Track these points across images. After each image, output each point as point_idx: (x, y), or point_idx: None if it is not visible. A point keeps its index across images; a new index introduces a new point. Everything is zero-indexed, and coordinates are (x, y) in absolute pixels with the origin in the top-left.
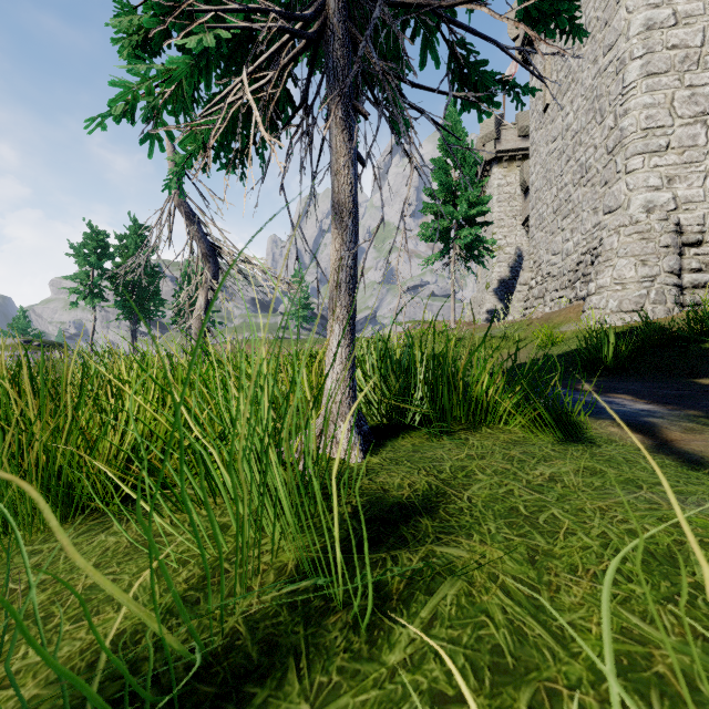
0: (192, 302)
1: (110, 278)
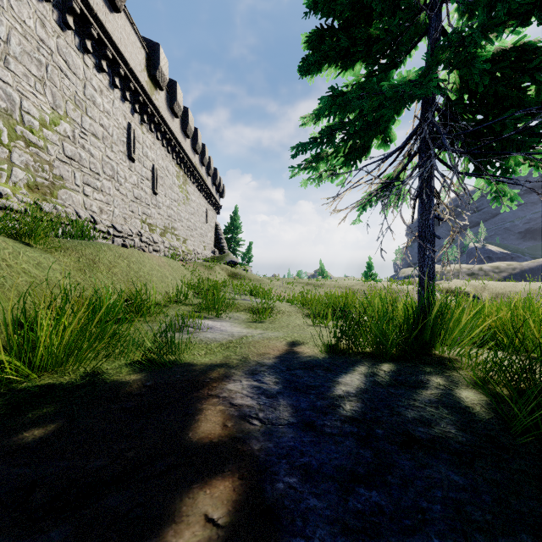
0: None
1: None
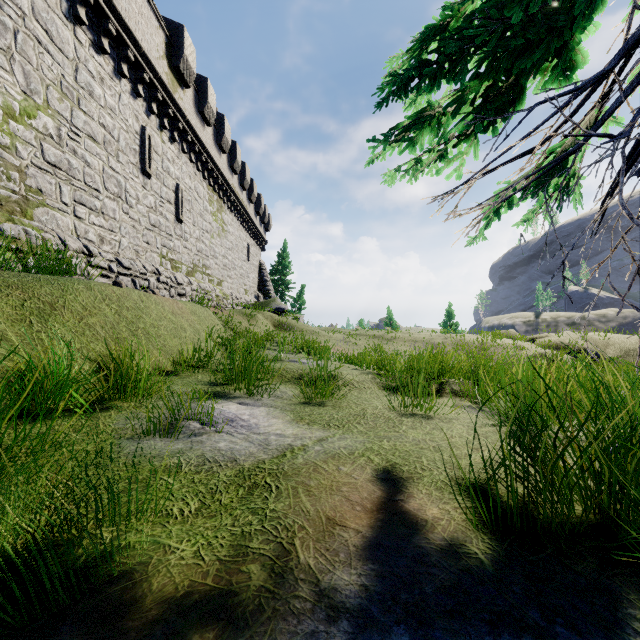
0: None
1: None
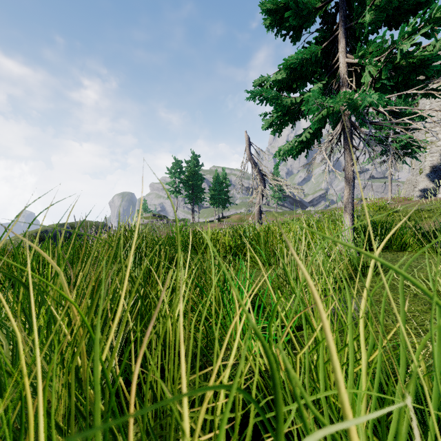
0: (219, 193)
1: (183, 183)
